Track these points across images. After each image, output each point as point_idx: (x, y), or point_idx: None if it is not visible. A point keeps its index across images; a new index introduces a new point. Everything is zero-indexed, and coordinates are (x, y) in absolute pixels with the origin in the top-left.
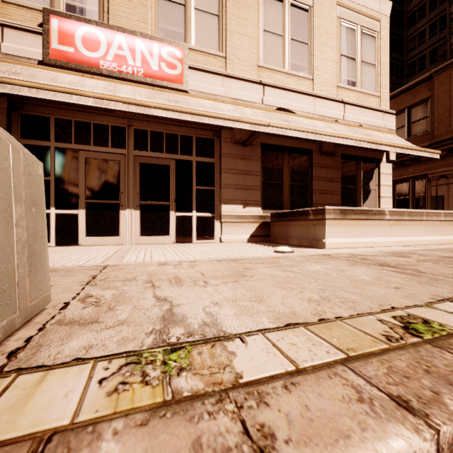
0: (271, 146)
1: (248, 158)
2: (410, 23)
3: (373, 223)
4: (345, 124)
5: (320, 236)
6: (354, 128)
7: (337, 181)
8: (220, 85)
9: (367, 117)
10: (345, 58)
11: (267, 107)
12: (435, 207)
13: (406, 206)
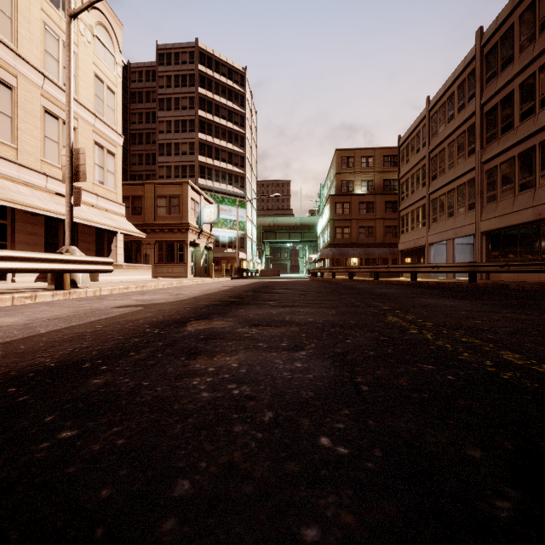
0: (51, 216)
1: (35, 224)
2: (133, 100)
3: (119, 270)
4: (99, 209)
5: (96, 276)
6: (104, 212)
7: (94, 243)
8: (16, 171)
9: (110, 205)
10: (97, 166)
11: (50, 191)
12: (146, 261)
13: (131, 259)
